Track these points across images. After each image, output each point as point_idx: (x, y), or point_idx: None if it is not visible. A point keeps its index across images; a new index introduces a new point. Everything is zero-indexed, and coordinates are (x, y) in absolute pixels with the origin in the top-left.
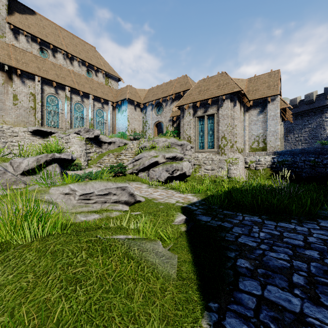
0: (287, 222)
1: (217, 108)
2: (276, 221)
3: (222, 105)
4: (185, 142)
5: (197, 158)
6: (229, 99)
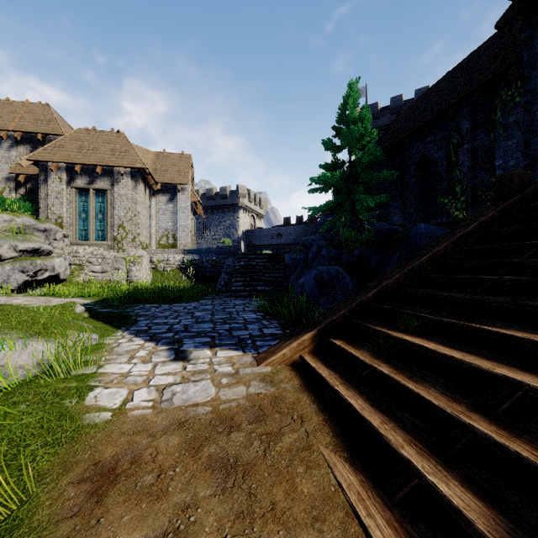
0: (179, 304)
1: (112, 182)
2: (171, 304)
3: (119, 181)
4: (53, 226)
5: (76, 253)
6: (130, 174)
